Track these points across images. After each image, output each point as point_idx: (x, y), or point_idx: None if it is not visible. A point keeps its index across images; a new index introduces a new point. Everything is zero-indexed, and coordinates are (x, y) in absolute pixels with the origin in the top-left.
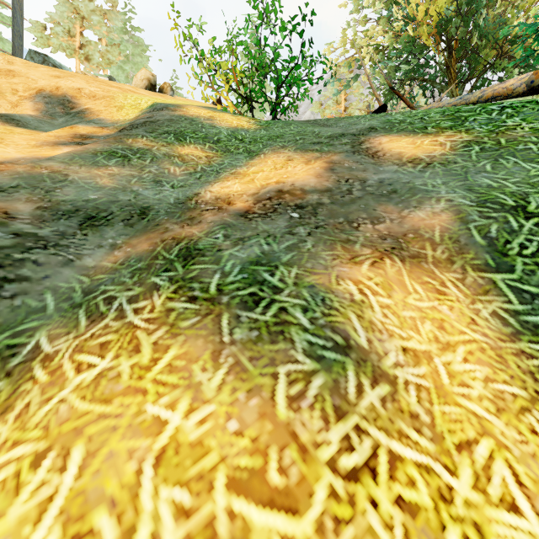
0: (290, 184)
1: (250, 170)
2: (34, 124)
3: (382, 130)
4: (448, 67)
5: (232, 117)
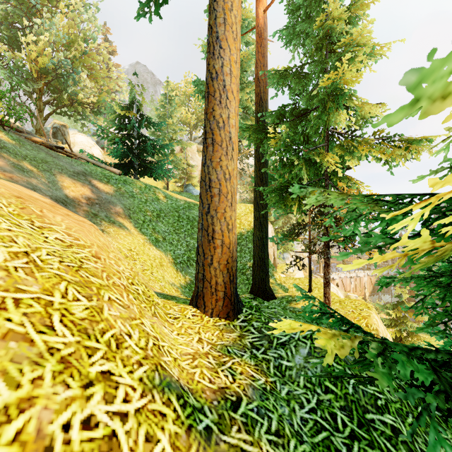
0: (88, 195)
1: (65, 185)
2: None
3: (91, 176)
4: (41, 91)
5: None
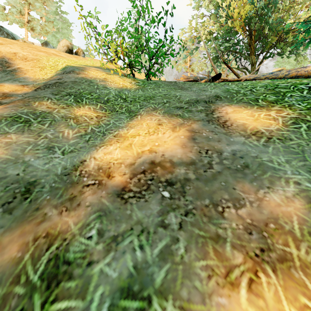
0: (161, 154)
1: (129, 132)
2: None
3: (226, 100)
4: (250, 46)
5: (119, 79)
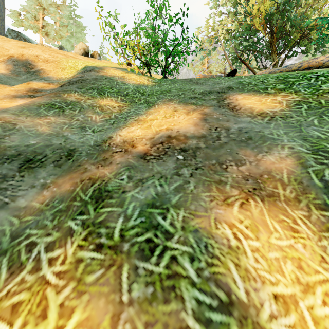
0: (176, 131)
1: (148, 118)
2: (4, 79)
3: (237, 90)
4: (271, 44)
5: (136, 76)
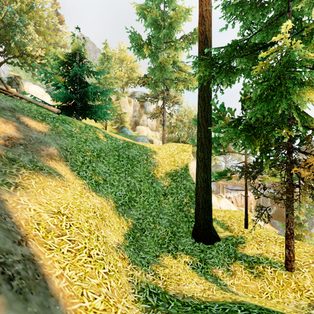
0: (10, 134)
1: None
2: None
3: (21, 113)
4: None
5: None
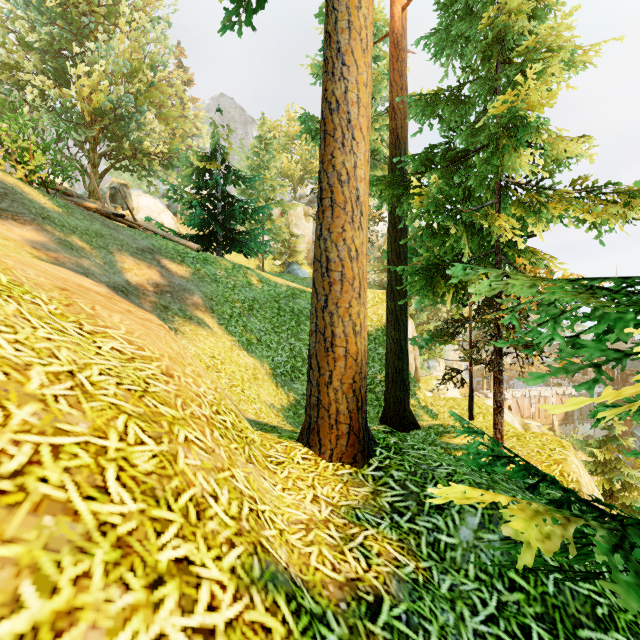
0: (157, 281)
1: (126, 266)
2: None
3: (160, 254)
4: (95, 140)
5: (28, 188)
